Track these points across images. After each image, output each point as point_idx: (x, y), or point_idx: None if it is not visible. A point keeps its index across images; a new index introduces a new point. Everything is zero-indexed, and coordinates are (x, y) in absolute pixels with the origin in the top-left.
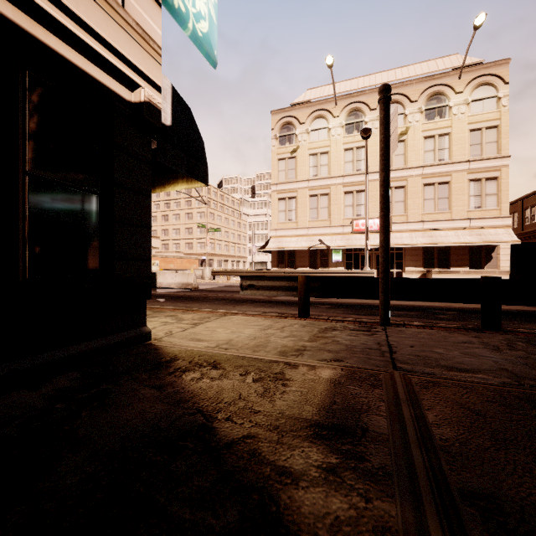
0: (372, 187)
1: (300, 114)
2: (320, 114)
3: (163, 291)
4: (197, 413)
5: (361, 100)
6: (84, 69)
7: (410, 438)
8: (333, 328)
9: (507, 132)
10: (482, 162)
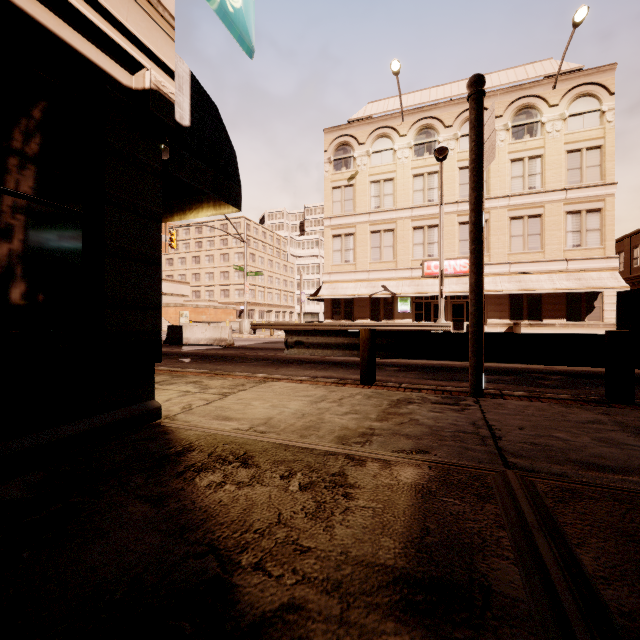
0: (447, 221)
1: (359, 132)
2: (383, 132)
3: (190, 348)
4: (208, 553)
5: (433, 115)
6: (57, 33)
7: (568, 610)
8: (408, 400)
9: (613, 154)
10: (582, 190)
